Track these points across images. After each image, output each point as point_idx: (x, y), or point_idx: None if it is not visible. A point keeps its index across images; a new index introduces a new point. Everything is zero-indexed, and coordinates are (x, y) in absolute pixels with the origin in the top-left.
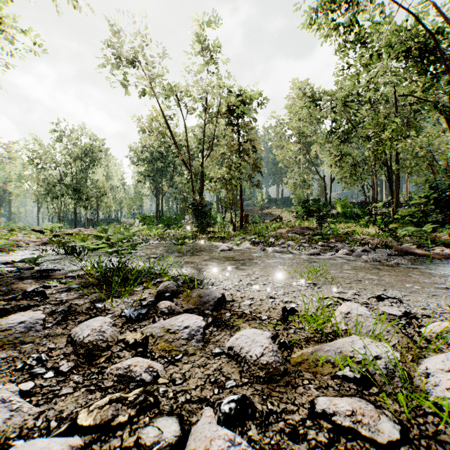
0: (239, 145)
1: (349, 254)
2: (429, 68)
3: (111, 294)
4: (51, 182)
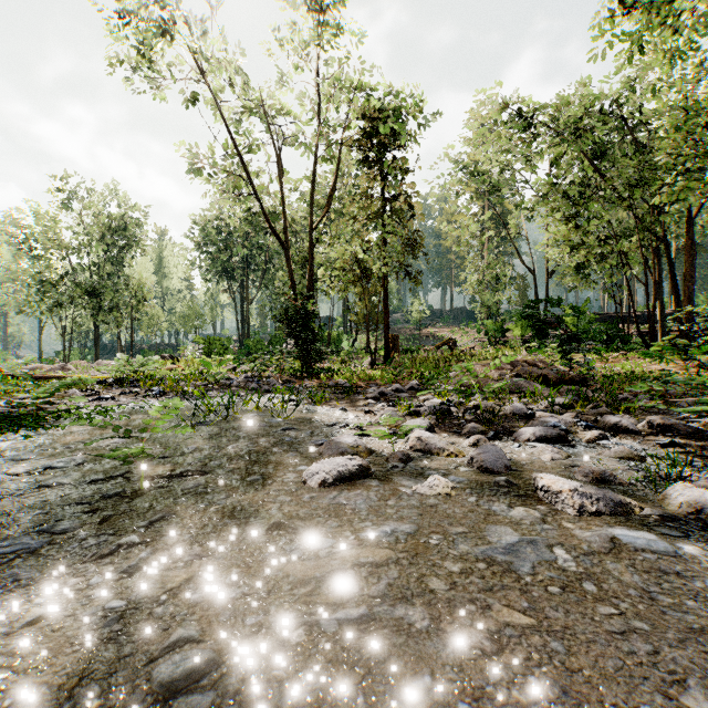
0: (382, 202)
1: None
2: None
3: None
4: (49, 279)
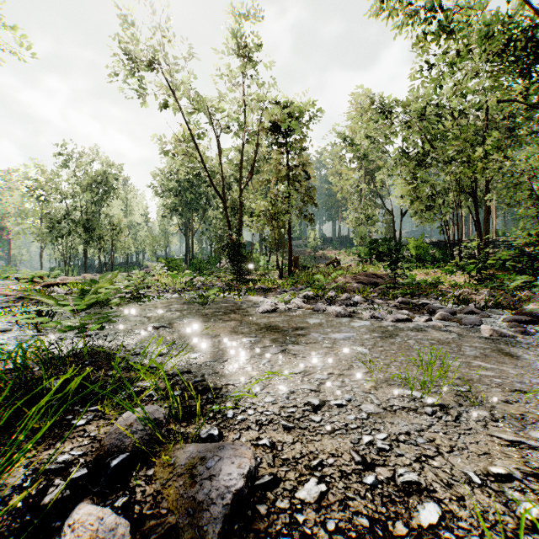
0: (287, 170)
1: (454, 319)
2: (534, 68)
3: (6, 443)
4: (55, 217)
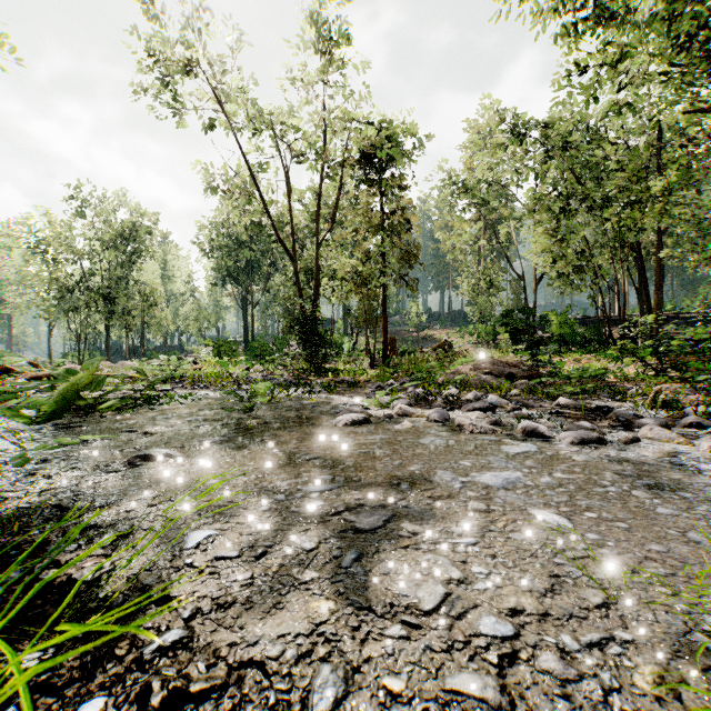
0: (381, 217)
1: (678, 439)
2: None
3: None
4: (65, 284)
